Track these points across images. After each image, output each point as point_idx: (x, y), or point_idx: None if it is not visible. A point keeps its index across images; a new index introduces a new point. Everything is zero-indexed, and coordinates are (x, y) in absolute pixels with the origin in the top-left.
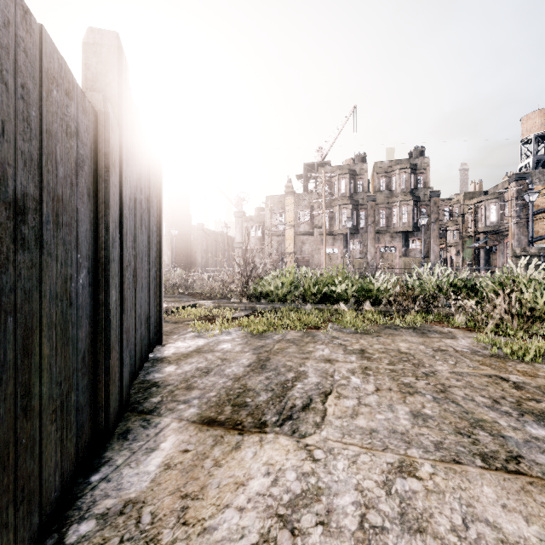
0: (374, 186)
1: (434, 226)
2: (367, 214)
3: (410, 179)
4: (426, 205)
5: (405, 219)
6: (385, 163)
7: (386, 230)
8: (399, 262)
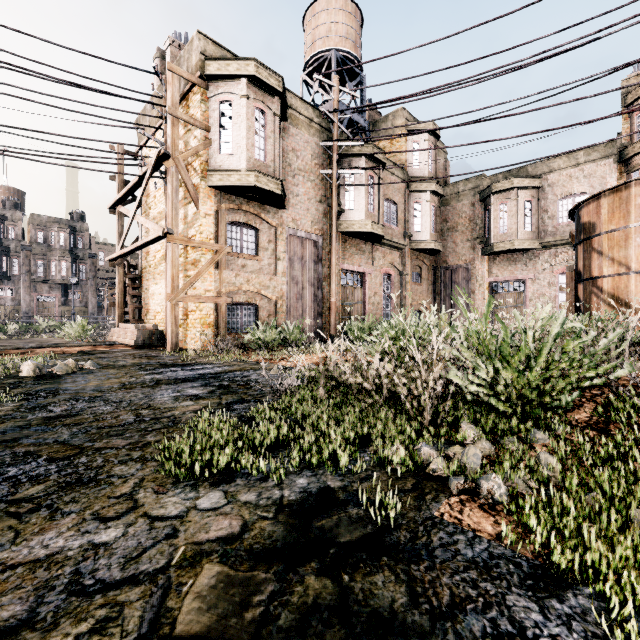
0: (30, 236)
1: (93, 281)
2: (21, 262)
3: (70, 238)
4: (85, 263)
5: (65, 273)
6: (43, 217)
7: (44, 280)
8: (59, 311)
